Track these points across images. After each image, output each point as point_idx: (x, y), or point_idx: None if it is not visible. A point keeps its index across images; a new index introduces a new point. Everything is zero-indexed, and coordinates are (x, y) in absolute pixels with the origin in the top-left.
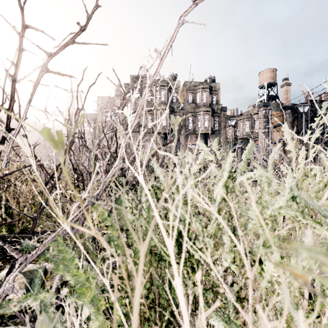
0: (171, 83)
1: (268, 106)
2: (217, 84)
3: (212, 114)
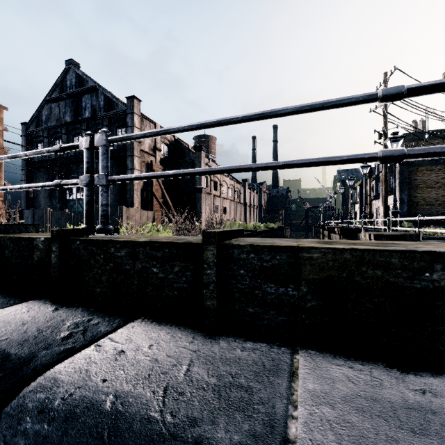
0: None
1: None
2: None
3: None
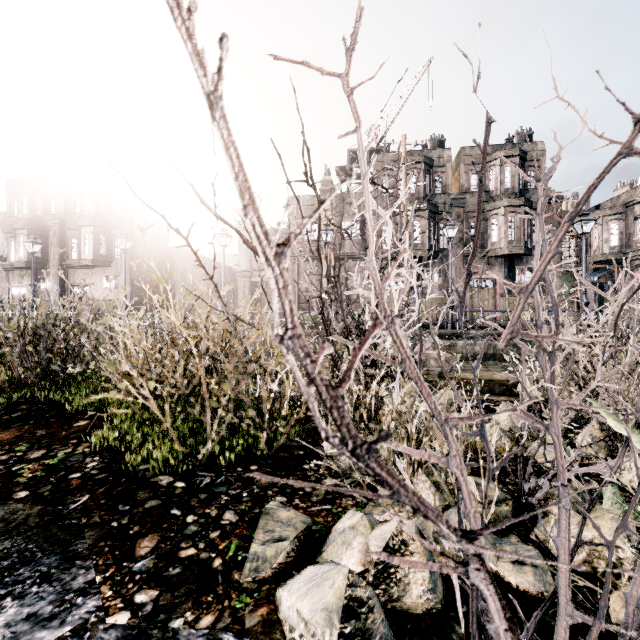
0: (431, 156)
1: None
2: (537, 144)
3: (526, 212)
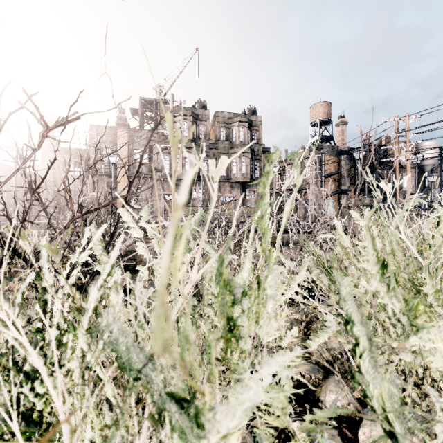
0: (197, 113)
1: (321, 149)
2: (258, 117)
3: (252, 157)
